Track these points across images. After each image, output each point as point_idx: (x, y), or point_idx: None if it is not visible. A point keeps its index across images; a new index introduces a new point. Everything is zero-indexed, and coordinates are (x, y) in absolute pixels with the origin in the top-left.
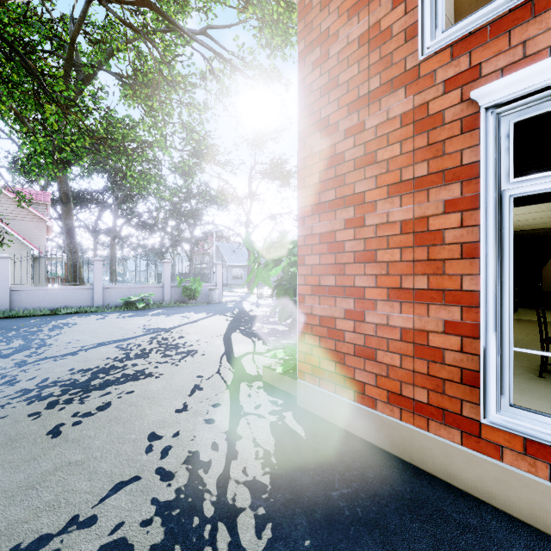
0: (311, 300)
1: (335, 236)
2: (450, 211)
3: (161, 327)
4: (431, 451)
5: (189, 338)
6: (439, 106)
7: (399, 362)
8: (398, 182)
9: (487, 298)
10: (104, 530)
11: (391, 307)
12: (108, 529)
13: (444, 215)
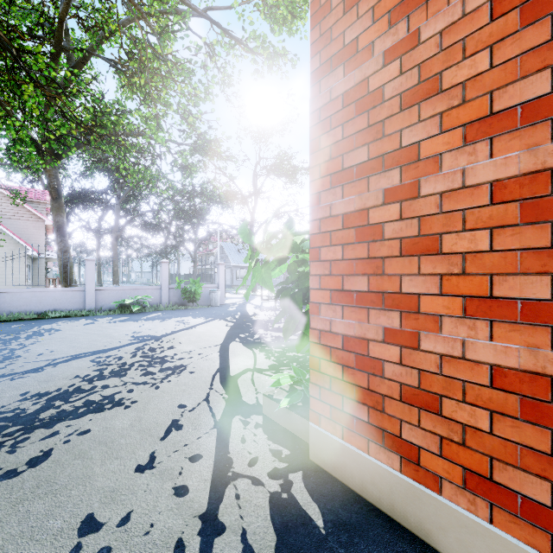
0: (329, 312)
1: (367, 216)
2: None
3: (152, 334)
4: None
5: (180, 349)
6: None
7: (488, 424)
8: (485, 117)
9: None
10: None
11: (470, 329)
12: None
13: None
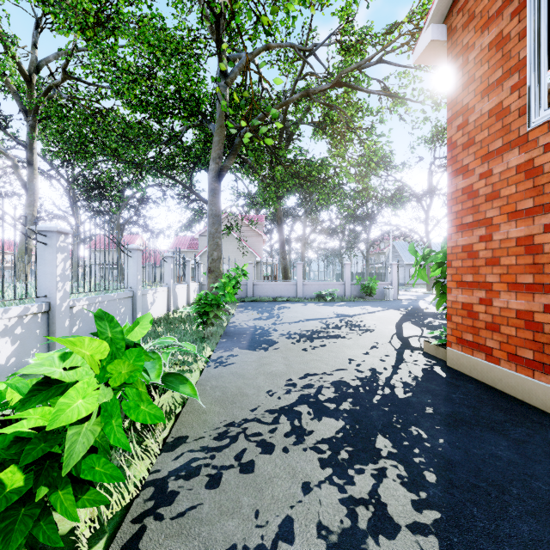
0: (456, 292)
1: (472, 247)
2: (547, 231)
3: (346, 314)
4: (535, 391)
5: (368, 322)
6: (540, 161)
7: (515, 333)
8: (514, 211)
9: None
10: (337, 377)
11: (509, 296)
12: (338, 377)
13: (543, 234)
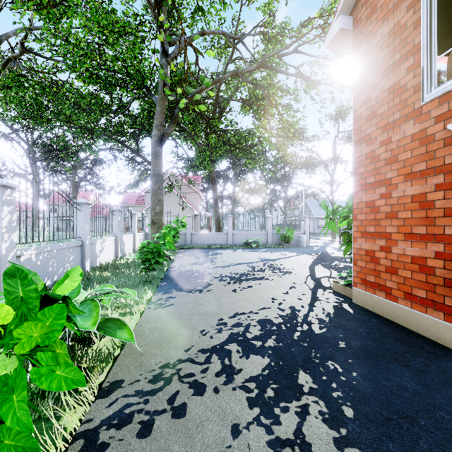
0: (360, 241)
1: (374, 203)
2: (438, 190)
3: (268, 258)
4: (428, 325)
5: (286, 265)
6: (432, 131)
7: (410, 275)
8: (409, 173)
9: None
10: (262, 316)
11: (406, 244)
12: (263, 316)
13: (435, 192)
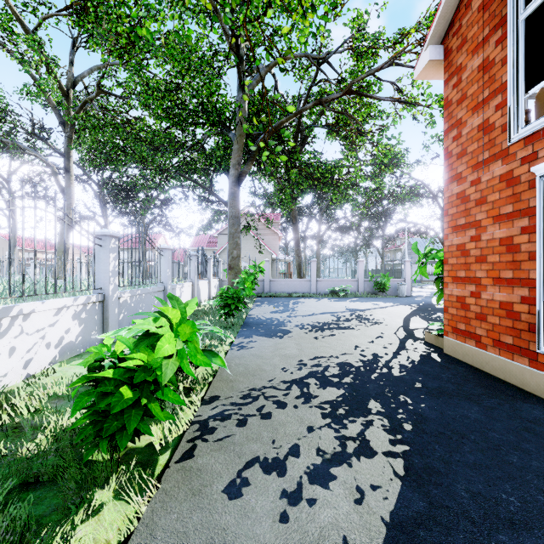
0: (451, 286)
1: (465, 246)
2: (523, 233)
3: (357, 308)
4: (514, 372)
5: (377, 316)
6: (518, 172)
7: (498, 322)
8: (498, 215)
9: (540, 282)
10: (342, 360)
11: (494, 289)
12: (343, 360)
13: (520, 235)
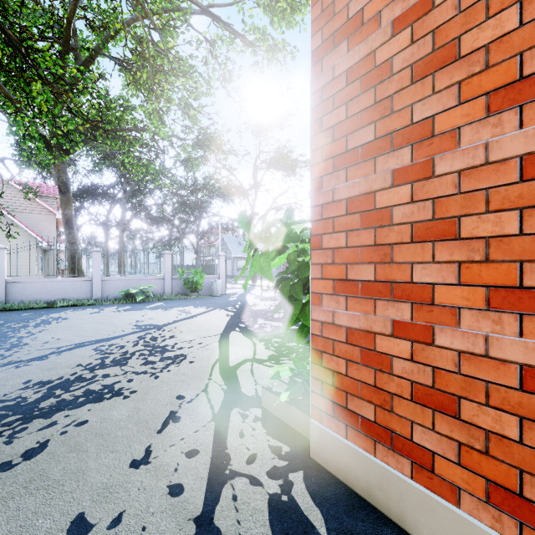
0: (332, 303)
1: (374, 200)
2: None
3: (154, 323)
4: None
5: (181, 338)
6: None
7: (517, 432)
8: (513, 82)
9: None
10: None
11: (495, 323)
12: None
13: None
